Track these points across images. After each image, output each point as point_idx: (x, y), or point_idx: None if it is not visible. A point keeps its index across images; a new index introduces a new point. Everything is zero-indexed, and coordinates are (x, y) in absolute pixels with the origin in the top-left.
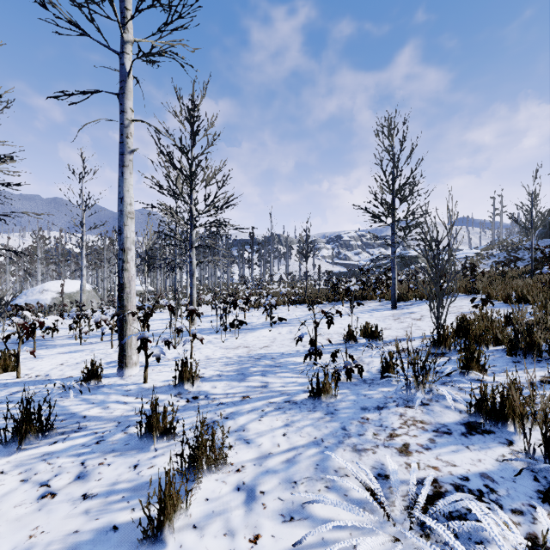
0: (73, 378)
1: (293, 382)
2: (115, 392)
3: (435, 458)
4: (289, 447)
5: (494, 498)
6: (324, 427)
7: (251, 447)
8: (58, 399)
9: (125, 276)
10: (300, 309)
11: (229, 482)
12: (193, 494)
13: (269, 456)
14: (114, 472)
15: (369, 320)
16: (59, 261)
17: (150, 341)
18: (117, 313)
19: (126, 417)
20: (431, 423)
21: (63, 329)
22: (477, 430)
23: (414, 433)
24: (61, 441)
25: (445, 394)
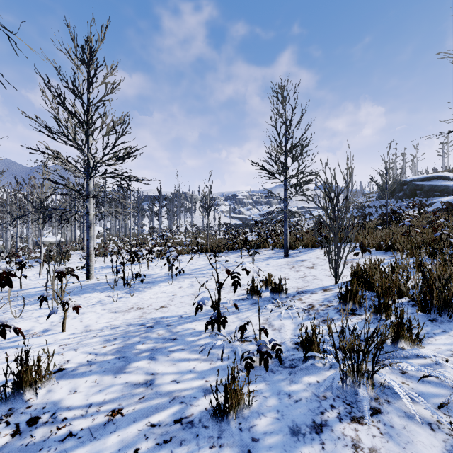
0: None
1: (190, 371)
2: None
3: None
4: None
5: None
6: None
7: None
8: None
9: None
10: (202, 258)
11: None
12: None
13: None
14: None
15: (268, 270)
16: None
17: None
18: None
19: None
20: None
21: None
22: None
23: None
24: None
25: (398, 392)
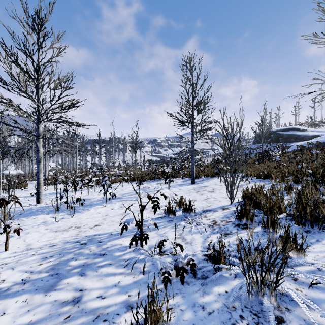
0: None
1: (115, 286)
2: None
3: None
4: None
5: None
6: None
7: None
8: None
9: None
10: (131, 185)
11: None
12: None
13: None
14: None
15: (180, 194)
16: None
17: None
18: None
19: None
20: None
21: None
22: None
23: None
24: None
25: (297, 300)
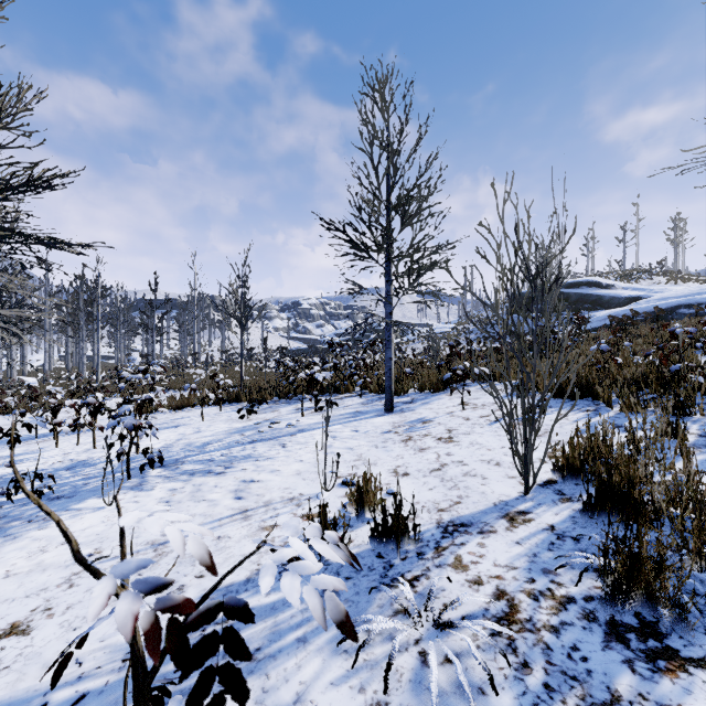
0: None
1: None
2: None
3: None
4: None
5: None
6: None
7: None
8: None
9: None
10: (226, 416)
11: None
12: None
13: None
14: None
15: (357, 447)
16: None
17: None
18: None
19: None
20: None
21: None
22: None
23: None
24: None
25: None
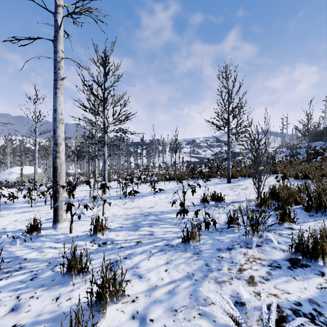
0: (22, 230)
1: (170, 231)
2: (49, 240)
3: (273, 287)
4: (169, 280)
5: (323, 320)
6: (193, 264)
7: (142, 281)
8: (8, 246)
9: (58, 161)
10: (172, 183)
11: (126, 311)
12: (98, 326)
13: (156, 288)
14: (40, 304)
15: (215, 190)
16: (21, 154)
17: (74, 205)
18: (51, 186)
19: (55, 258)
20: (266, 259)
21: (21, 197)
22: (298, 264)
23: (256, 267)
24: (5, 278)
25: (272, 239)
